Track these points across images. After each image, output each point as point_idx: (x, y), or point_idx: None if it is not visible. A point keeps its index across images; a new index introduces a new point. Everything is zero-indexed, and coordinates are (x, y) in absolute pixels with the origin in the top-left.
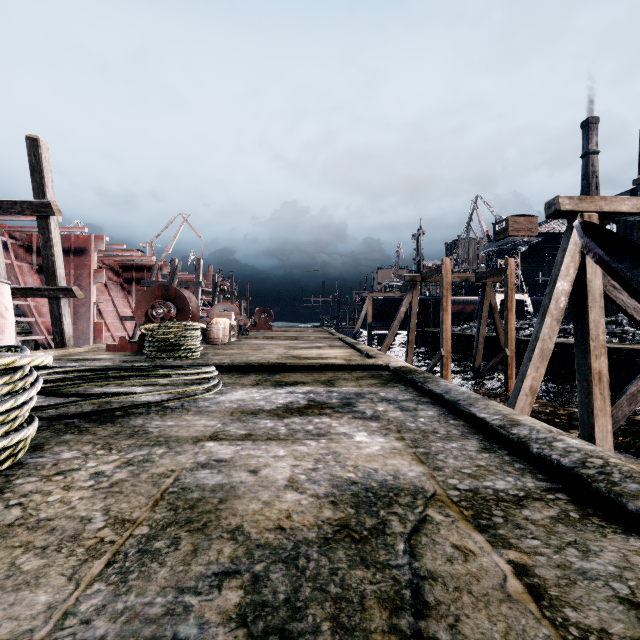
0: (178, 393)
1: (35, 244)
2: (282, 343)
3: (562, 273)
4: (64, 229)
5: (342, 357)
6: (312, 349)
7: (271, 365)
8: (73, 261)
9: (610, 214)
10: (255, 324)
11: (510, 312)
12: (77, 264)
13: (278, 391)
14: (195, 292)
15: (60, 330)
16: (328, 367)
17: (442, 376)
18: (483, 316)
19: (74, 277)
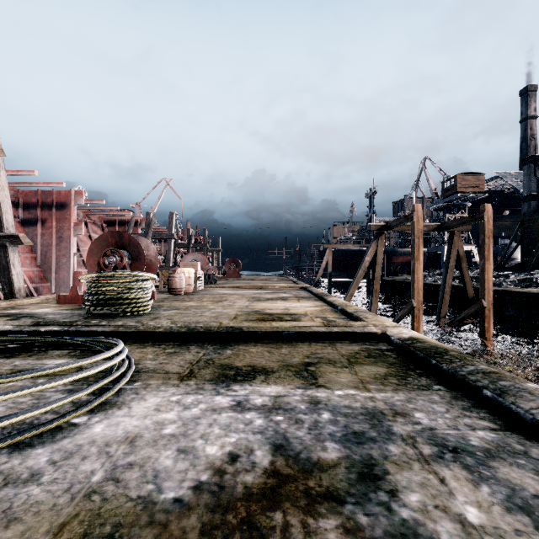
0: (33, 404)
1: (21, 199)
2: (246, 293)
3: None
4: (44, 184)
5: (313, 313)
6: (277, 301)
7: (222, 331)
8: (55, 215)
9: None
10: (225, 273)
11: (487, 261)
12: (59, 217)
13: (217, 400)
14: (168, 243)
15: (8, 280)
16: (300, 335)
17: (413, 328)
18: (450, 265)
19: (56, 230)
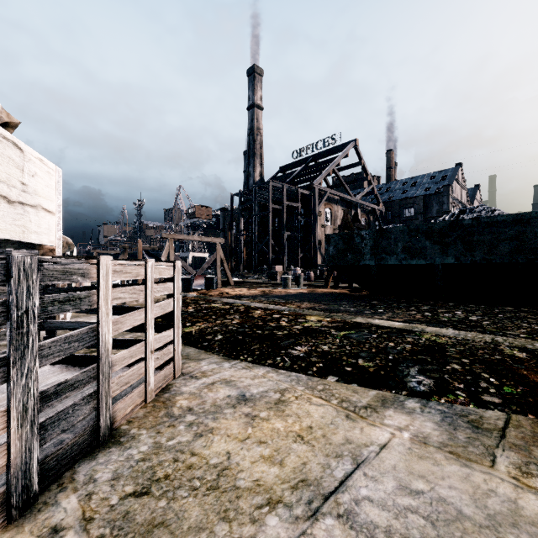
0: None
1: None
2: None
3: (163, 255)
4: None
5: None
6: None
7: None
8: None
9: (177, 239)
10: None
11: None
12: None
13: None
14: None
15: None
16: None
17: None
18: None
19: None
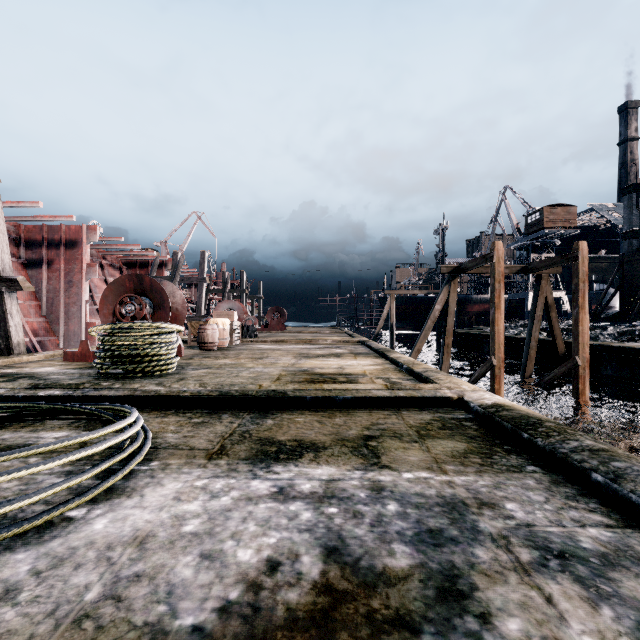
0: (20, 491)
1: (23, 236)
2: (292, 348)
3: None
4: (50, 218)
5: (373, 373)
6: (329, 358)
7: (262, 396)
8: (64, 255)
9: None
10: (267, 324)
11: (582, 310)
12: (68, 258)
13: (254, 486)
14: (199, 289)
15: (5, 333)
16: (358, 400)
17: (493, 390)
18: (537, 315)
19: (65, 272)
